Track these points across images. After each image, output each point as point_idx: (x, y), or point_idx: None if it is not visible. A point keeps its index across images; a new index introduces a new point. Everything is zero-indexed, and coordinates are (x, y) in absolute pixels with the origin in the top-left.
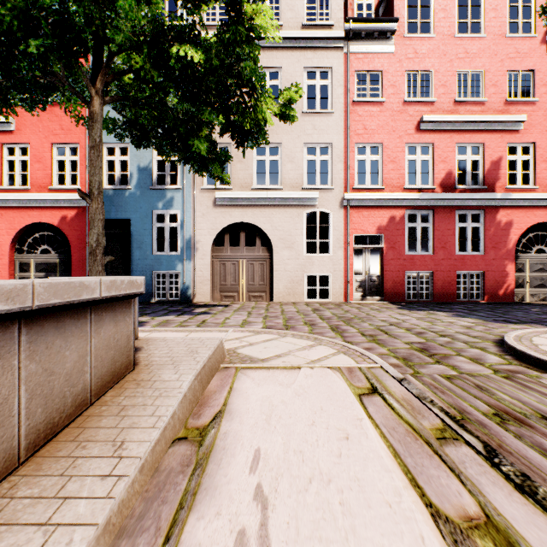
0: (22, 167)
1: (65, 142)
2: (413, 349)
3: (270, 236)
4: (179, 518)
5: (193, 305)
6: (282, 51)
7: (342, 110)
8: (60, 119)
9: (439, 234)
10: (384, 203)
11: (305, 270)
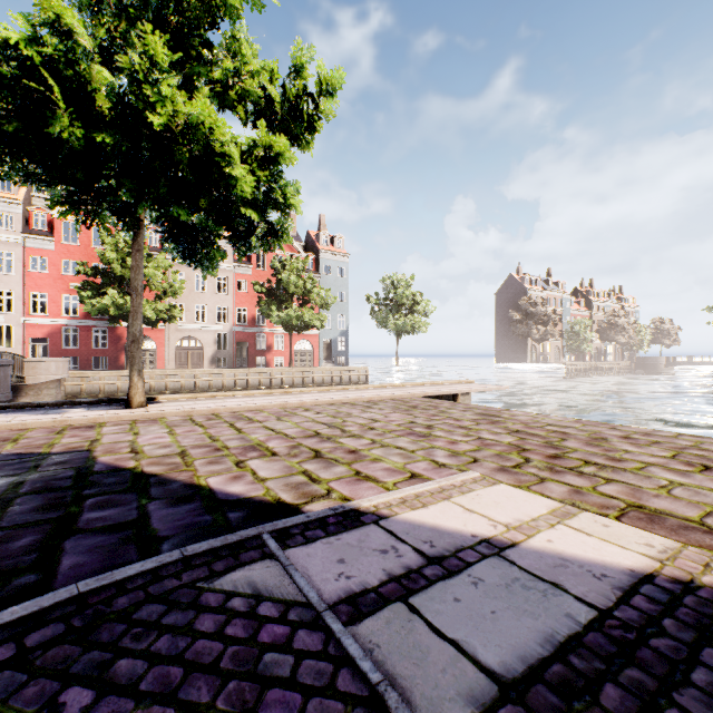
0: None
1: None
2: None
3: None
4: None
5: None
6: None
7: (22, 275)
8: None
9: (83, 339)
10: (49, 323)
11: None
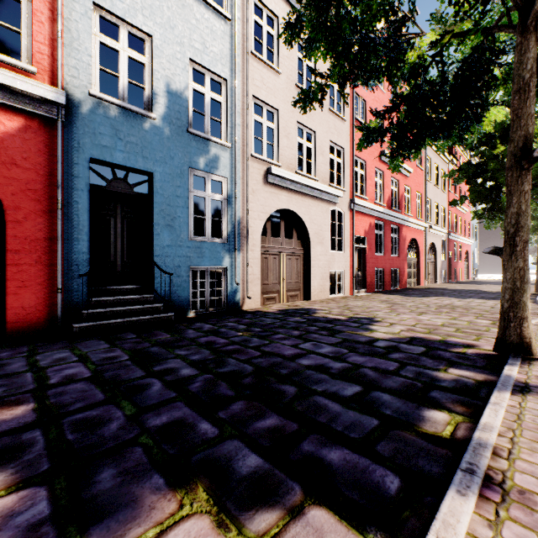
0: None
1: None
2: None
3: (309, 229)
4: None
5: (281, 313)
6: None
7: (349, 122)
8: None
9: (386, 240)
10: (368, 212)
11: (330, 266)
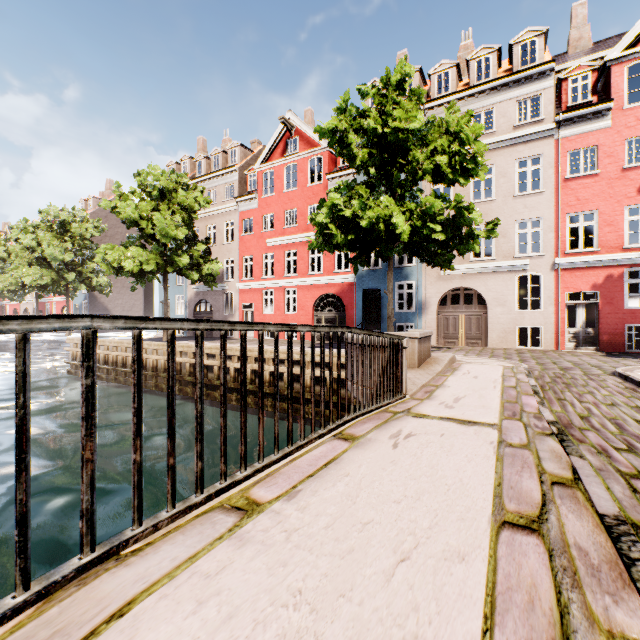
0: None
1: None
2: (557, 367)
3: (484, 296)
4: (453, 371)
5: None
6: (495, 151)
7: (553, 188)
8: None
9: None
10: (598, 264)
11: (516, 323)
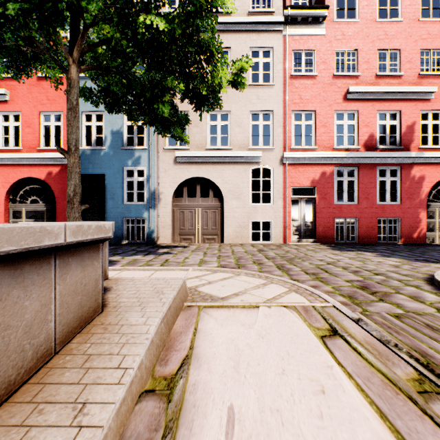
0: (17, 132)
1: (50, 110)
2: (354, 286)
3: (221, 188)
4: None
5: (157, 246)
6: (231, 34)
7: (281, 83)
8: (46, 91)
9: (363, 187)
10: (316, 161)
11: (250, 217)
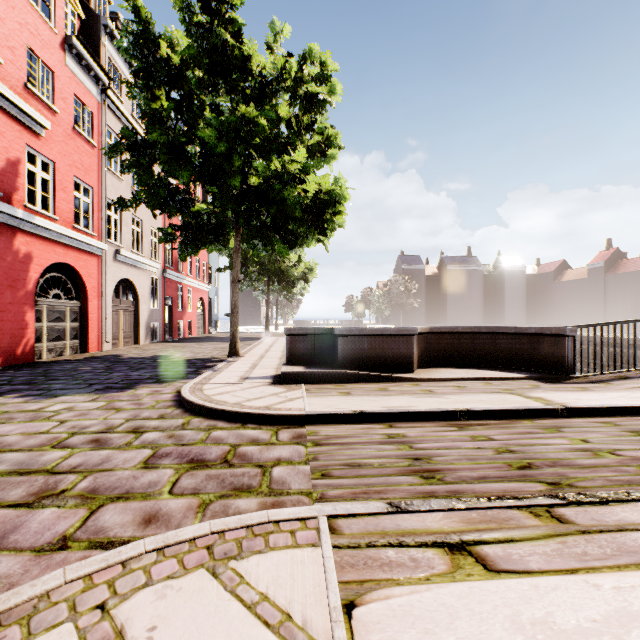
0: None
1: None
2: (188, 469)
3: None
4: None
5: None
6: None
7: None
8: None
9: None
10: None
11: None
